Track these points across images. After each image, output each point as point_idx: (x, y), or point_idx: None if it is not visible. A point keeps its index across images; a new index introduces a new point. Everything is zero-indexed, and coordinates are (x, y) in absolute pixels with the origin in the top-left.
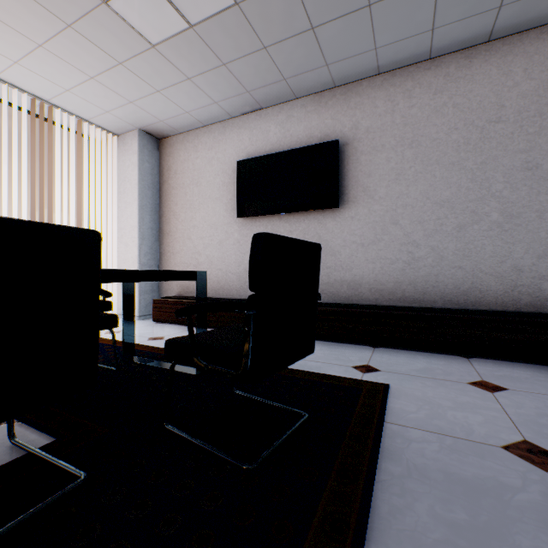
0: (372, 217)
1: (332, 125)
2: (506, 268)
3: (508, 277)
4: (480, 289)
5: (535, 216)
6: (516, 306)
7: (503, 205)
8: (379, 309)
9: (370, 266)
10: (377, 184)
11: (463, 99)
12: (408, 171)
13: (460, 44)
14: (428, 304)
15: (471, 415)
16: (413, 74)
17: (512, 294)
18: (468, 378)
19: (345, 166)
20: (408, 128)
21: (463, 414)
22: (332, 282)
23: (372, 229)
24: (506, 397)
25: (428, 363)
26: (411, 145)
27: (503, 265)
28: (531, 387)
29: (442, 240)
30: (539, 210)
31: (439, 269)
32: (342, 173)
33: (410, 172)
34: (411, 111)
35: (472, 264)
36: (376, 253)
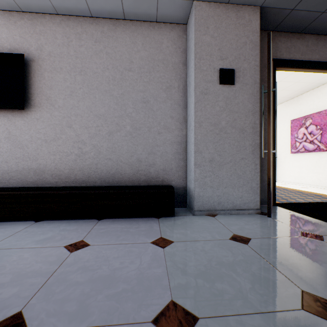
0: (53, 121)
1: (21, 42)
2: (134, 160)
3: (135, 165)
4: (121, 173)
5: (147, 130)
6: (139, 182)
7: (132, 122)
8: (49, 190)
9: (52, 157)
10: (57, 96)
11: (112, 51)
12: (79, 91)
13: (108, 14)
14: (92, 184)
15: (8, 290)
16: (82, 24)
17: (137, 175)
18: (73, 241)
19: (32, 77)
20: (79, 60)
21: (1, 291)
22: (21, 170)
23: (53, 129)
24: (76, 255)
25: (61, 230)
26: (81, 72)
27: (133, 157)
28: (109, 239)
29: (100, 140)
30: (149, 126)
31: (98, 160)
32: (29, 82)
33: (80, 92)
34: (81, 49)
35: (117, 157)
36: (56, 148)
